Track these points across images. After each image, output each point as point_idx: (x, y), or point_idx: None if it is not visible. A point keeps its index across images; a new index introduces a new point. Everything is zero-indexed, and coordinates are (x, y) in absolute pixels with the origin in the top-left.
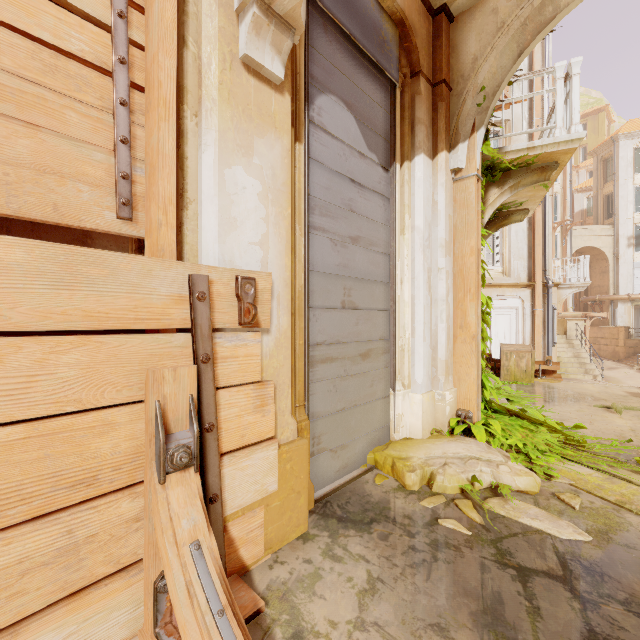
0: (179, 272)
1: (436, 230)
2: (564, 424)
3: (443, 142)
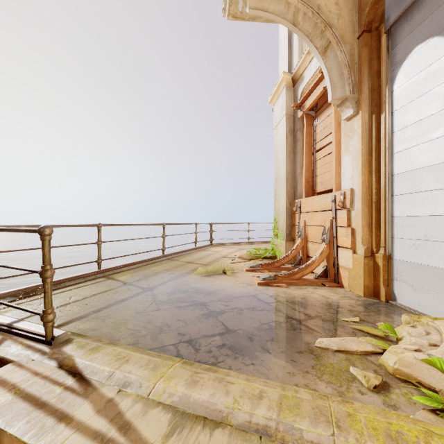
0: (331, 195)
1: None
2: None
3: None
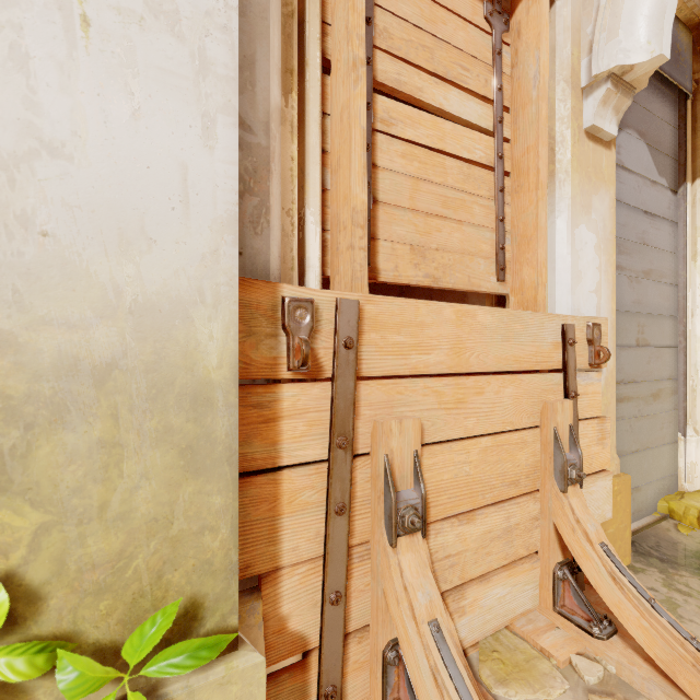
0: (556, 323)
1: None
2: None
3: None
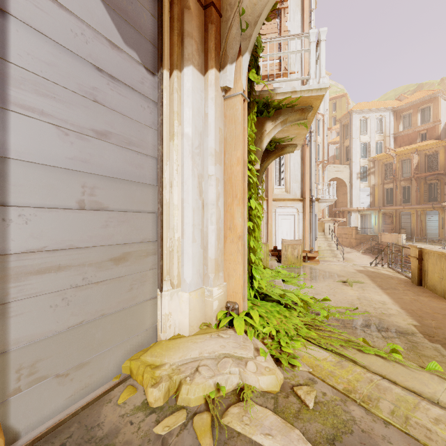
0: None
1: (207, 140)
2: (317, 297)
3: (213, 60)
